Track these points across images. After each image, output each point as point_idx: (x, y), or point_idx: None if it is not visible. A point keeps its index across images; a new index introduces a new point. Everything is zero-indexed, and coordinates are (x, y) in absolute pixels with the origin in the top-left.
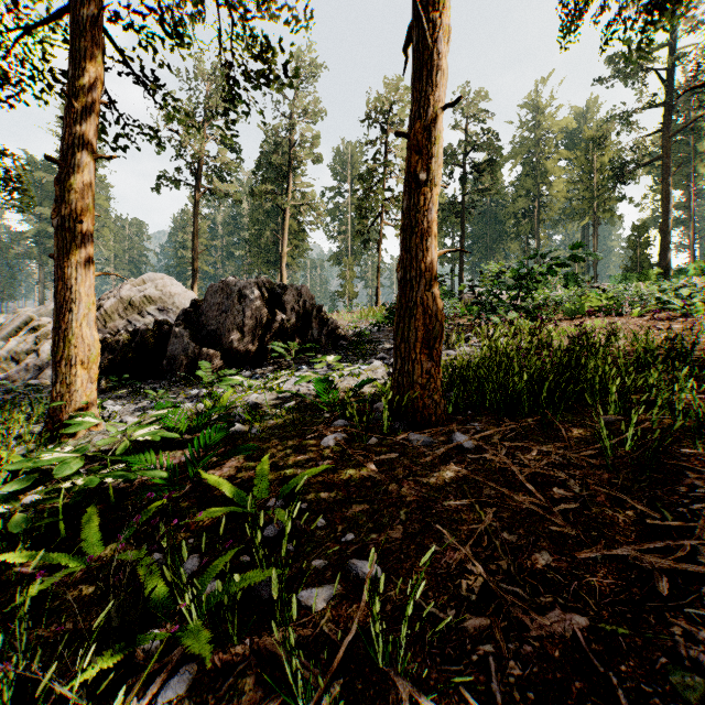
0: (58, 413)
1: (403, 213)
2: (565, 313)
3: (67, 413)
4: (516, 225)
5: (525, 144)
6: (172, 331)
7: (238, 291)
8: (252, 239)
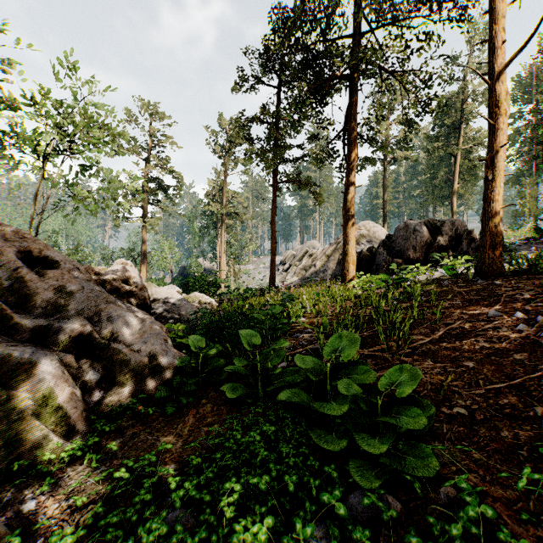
0: (344, 280)
1: (483, 192)
2: None
3: (347, 280)
4: None
5: None
6: (377, 251)
7: (412, 228)
8: (428, 181)
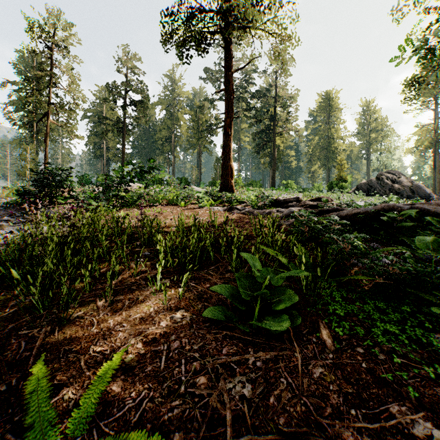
0: None
1: None
2: (150, 202)
3: None
4: (162, 145)
5: (167, 99)
6: None
7: None
8: None
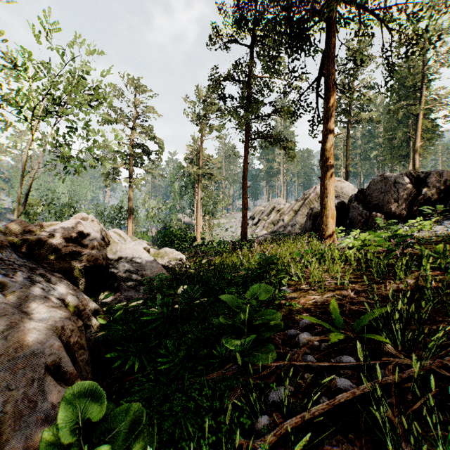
0: (322, 235)
1: None
2: None
3: (326, 236)
4: None
5: None
6: (350, 205)
7: (392, 180)
8: (386, 142)
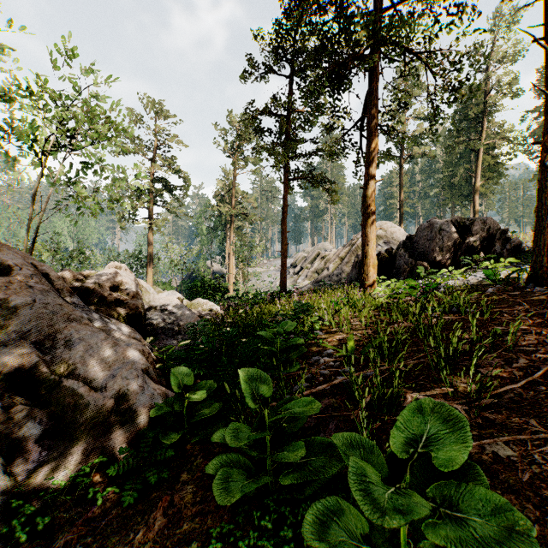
0: (363, 285)
1: (538, 181)
2: None
3: (367, 285)
4: None
5: None
6: (397, 253)
7: (438, 227)
8: (446, 180)
